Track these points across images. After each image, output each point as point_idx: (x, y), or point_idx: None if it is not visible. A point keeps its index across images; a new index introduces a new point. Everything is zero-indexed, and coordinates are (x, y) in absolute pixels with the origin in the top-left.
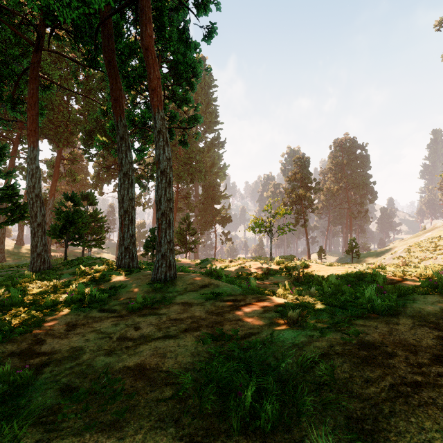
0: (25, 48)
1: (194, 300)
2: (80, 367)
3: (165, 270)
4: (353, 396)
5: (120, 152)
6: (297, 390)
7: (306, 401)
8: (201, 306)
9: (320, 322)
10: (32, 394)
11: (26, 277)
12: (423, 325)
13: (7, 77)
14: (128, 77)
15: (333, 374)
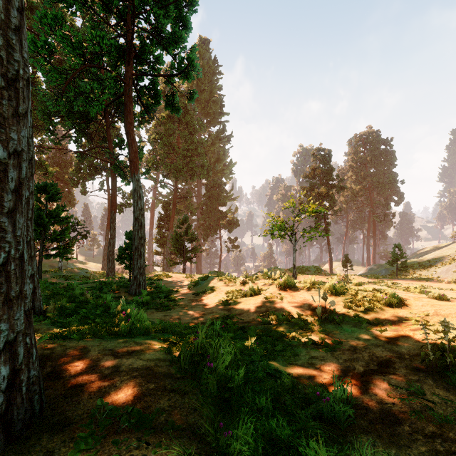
0: None
1: None
2: None
3: None
4: None
5: None
6: None
7: None
8: None
9: None
10: None
11: None
12: None
13: None
14: None
15: None
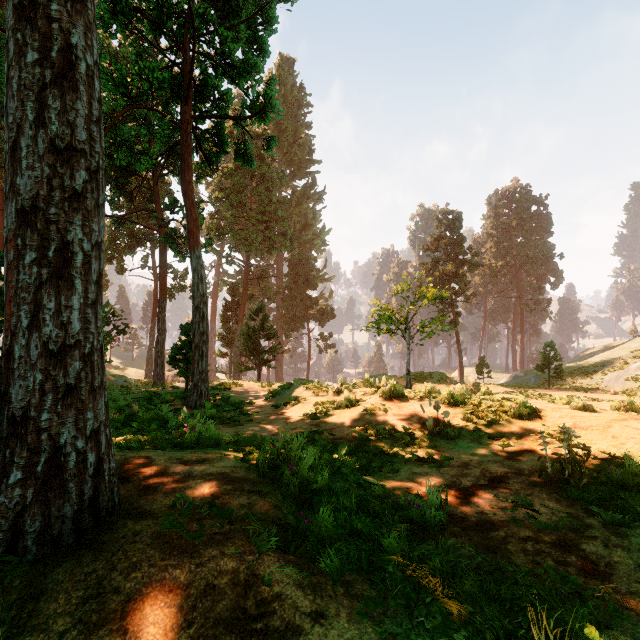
0: None
1: None
2: None
3: (14, 502)
4: None
5: None
6: None
7: None
8: None
9: None
10: None
11: None
12: None
13: None
14: None
15: None
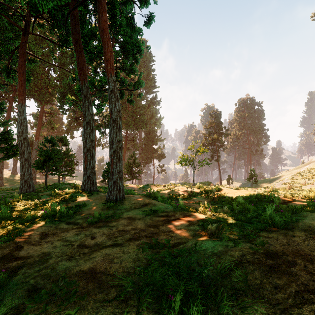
0: (16, 32)
1: (137, 215)
2: (46, 270)
3: (116, 193)
4: (265, 301)
5: (84, 107)
6: (218, 295)
7: (226, 306)
8: (142, 220)
9: (233, 234)
10: (5, 293)
11: (15, 198)
12: (314, 237)
13: (3, 53)
14: (90, 53)
15: (247, 281)
